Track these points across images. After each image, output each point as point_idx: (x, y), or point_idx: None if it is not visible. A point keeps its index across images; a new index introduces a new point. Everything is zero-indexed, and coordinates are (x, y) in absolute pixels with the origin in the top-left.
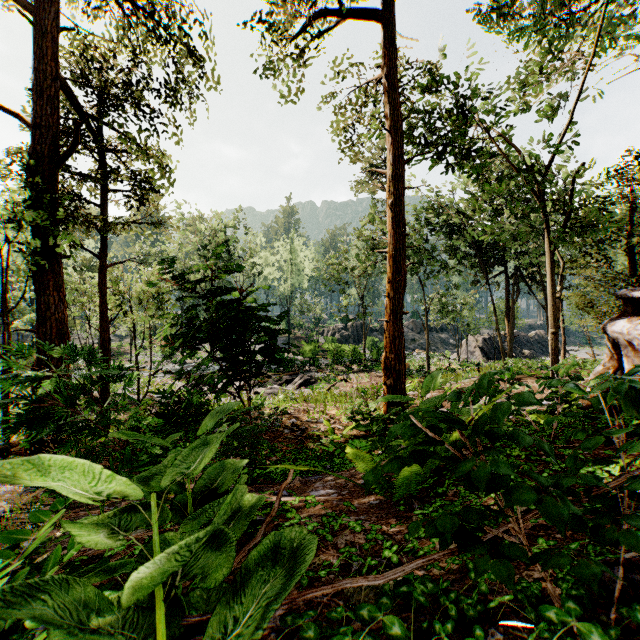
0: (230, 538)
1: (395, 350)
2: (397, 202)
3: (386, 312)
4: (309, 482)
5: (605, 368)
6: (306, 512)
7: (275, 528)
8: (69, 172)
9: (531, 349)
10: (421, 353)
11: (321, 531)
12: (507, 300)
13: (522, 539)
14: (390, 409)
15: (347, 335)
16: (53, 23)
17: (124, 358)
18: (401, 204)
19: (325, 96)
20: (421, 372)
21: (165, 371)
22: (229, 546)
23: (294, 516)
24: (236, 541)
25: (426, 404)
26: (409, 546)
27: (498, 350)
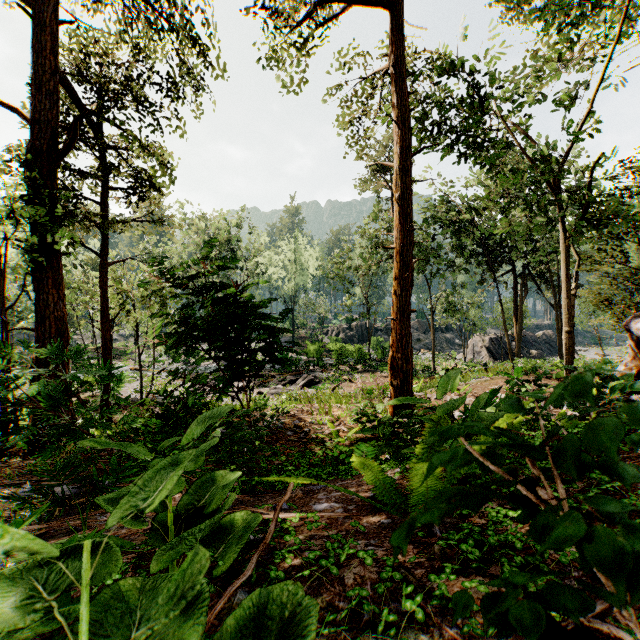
0: (202, 593)
1: (402, 349)
2: (404, 196)
3: (393, 310)
4: (312, 492)
5: (627, 368)
6: (308, 531)
7: (271, 552)
8: (70, 169)
9: (539, 349)
10: (426, 353)
11: (324, 562)
12: (515, 299)
13: (634, 630)
14: (398, 411)
15: (351, 335)
16: (52, 16)
17: (128, 358)
18: (408, 198)
19: (329, 88)
20: (427, 372)
21: (169, 371)
22: (199, 606)
23: (293, 539)
24: (209, 598)
25: (443, 408)
26: (436, 594)
27: (505, 350)
